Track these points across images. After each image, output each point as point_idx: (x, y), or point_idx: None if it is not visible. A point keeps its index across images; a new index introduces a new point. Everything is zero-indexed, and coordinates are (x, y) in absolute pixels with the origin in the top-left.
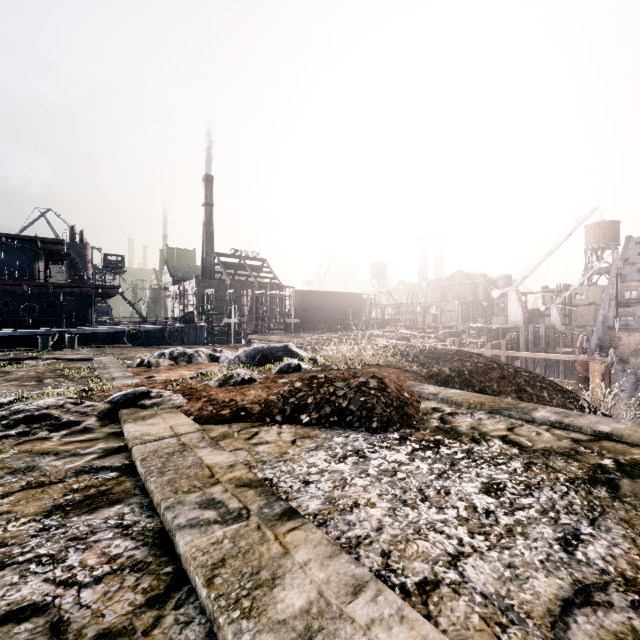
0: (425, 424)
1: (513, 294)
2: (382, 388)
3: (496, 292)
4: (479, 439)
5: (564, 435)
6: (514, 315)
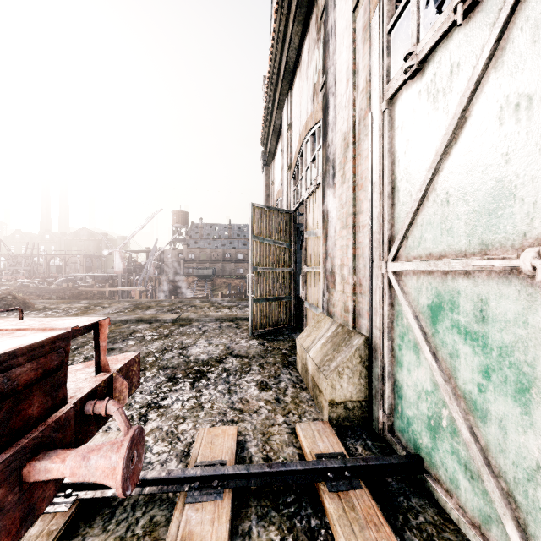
0: (37, 308)
1: (118, 253)
2: (15, 298)
3: (106, 251)
4: (57, 308)
5: (88, 304)
6: (118, 267)
